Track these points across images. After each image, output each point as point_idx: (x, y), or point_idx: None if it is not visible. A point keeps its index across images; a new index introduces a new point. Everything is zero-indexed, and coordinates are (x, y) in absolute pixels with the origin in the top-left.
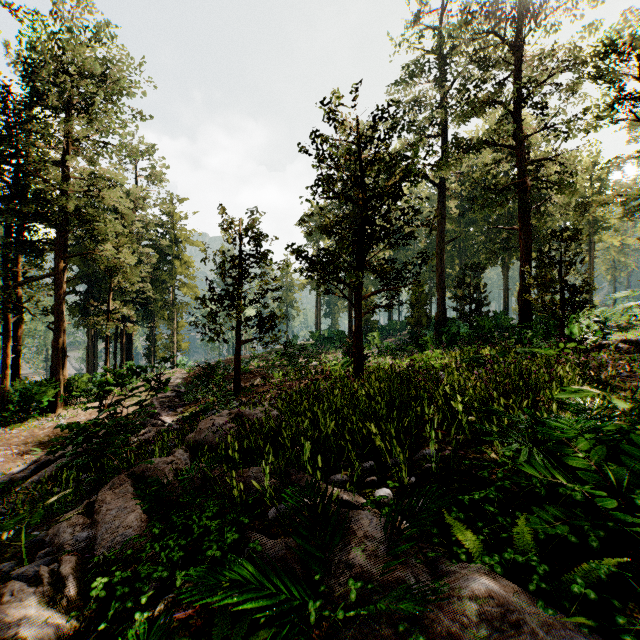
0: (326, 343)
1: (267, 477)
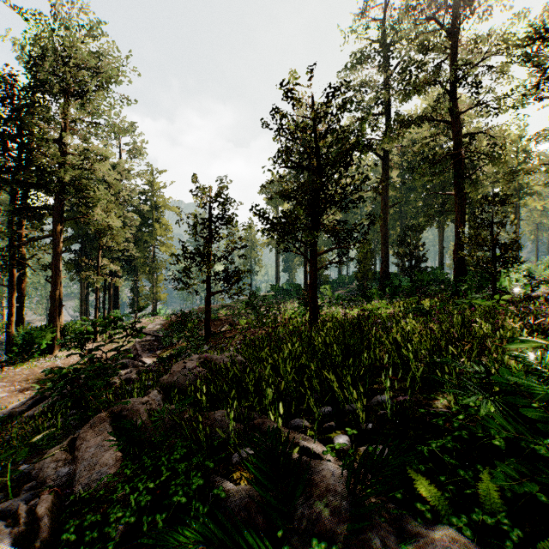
0: (284, 294)
1: (231, 422)
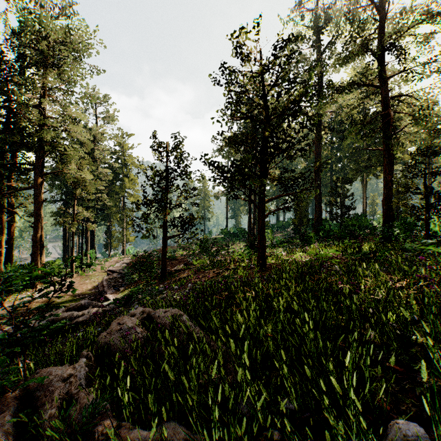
0: (232, 237)
1: None
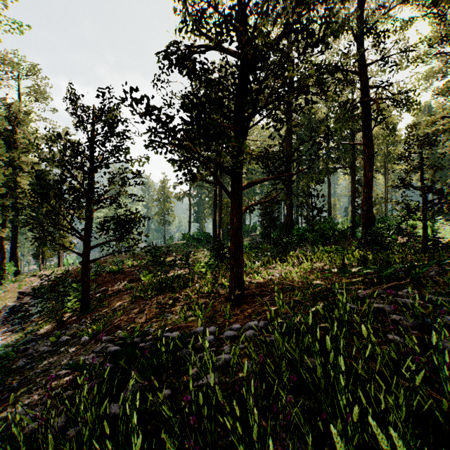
0: (195, 242)
1: None
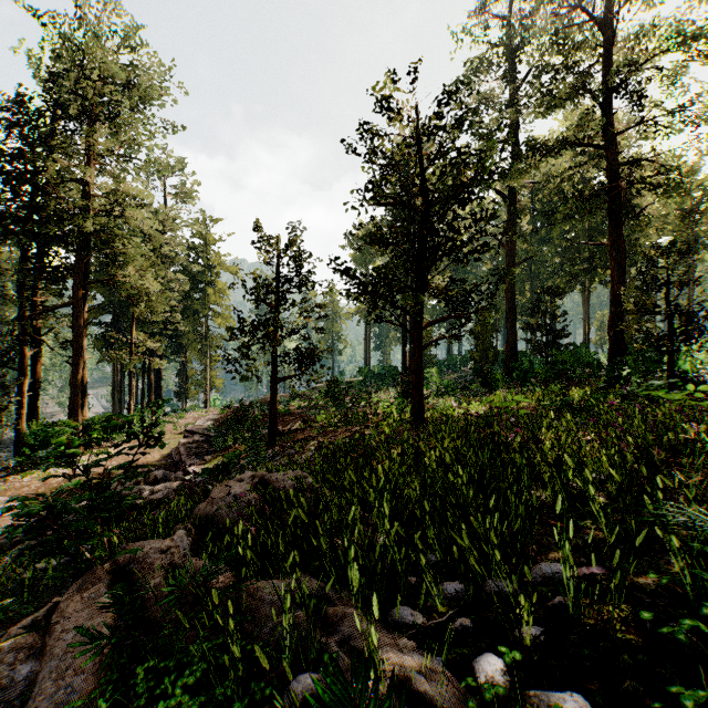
0: (376, 380)
1: (287, 615)
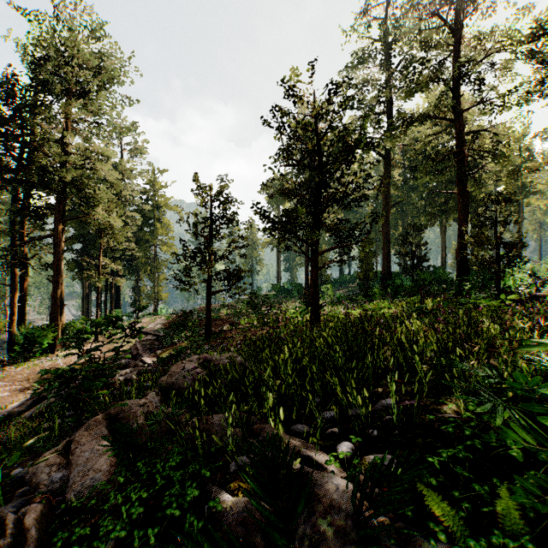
0: (286, 294)
1: (229, 427)
